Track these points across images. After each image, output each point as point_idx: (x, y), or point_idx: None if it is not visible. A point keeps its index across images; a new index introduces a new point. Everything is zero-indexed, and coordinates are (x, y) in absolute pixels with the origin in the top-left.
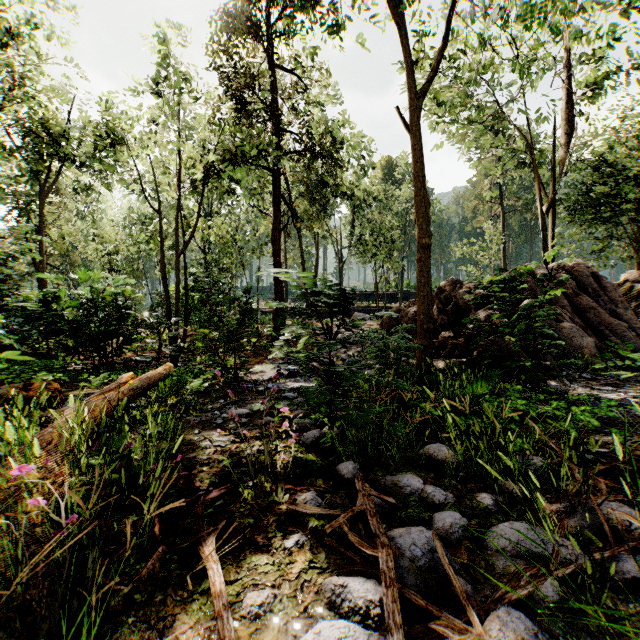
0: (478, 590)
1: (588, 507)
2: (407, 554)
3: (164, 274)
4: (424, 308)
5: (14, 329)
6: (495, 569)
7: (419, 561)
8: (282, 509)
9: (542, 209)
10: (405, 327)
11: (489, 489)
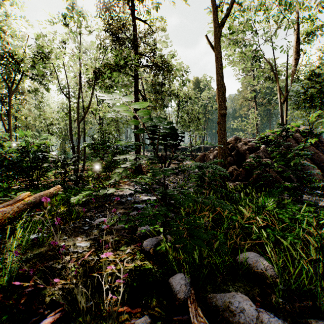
0: None
1: None
2: None
3: (71, 133)
4: (222, 152)
5: None
6: None
7: None
8: None
9: (280, 101)
10: (216, 161)
11: (321, 313)
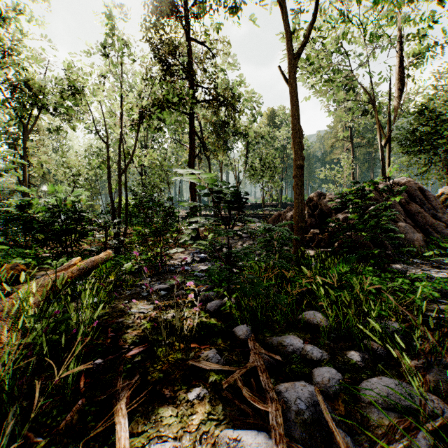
0: (357, 441)
1: (441, 363)
2: (293, 407)
3: (110, 188)
4: (298, 211)
5: (0, 227)
6: (370, 420)
7: (304, 414)
8: (188, 365)
9: (381, 143)
10: (286, 223)
11: (356, 347)
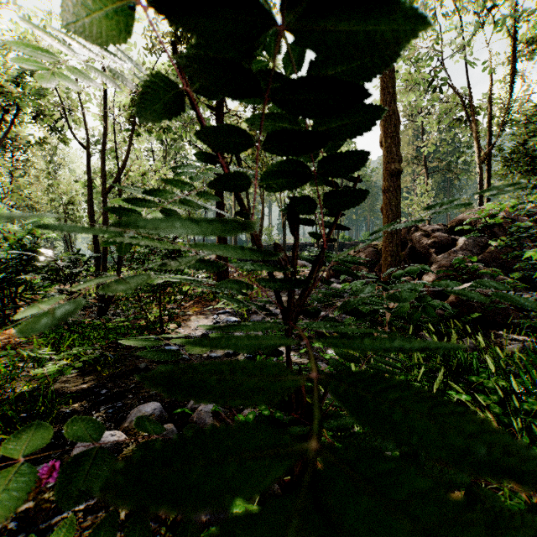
0: None
1: None
2: None
3: (92, 214)
4: (392, 249)
5: None
6: None
7: None
8: None
9: (478, 160)
10: (413, 269)
11: None
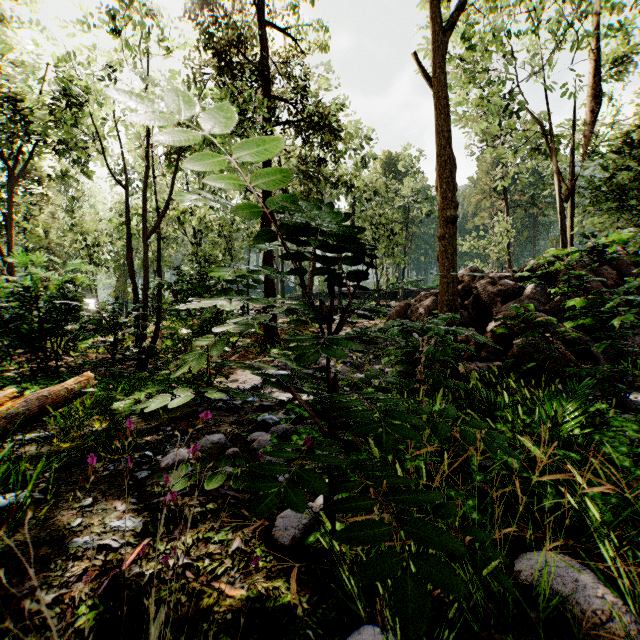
0: None
1: None
2: None
3: (130, 260)
4: (448, 298)
5: None
6: None
7: None
8: None
9: (560, 196)
10: (444, 317)
11: None
